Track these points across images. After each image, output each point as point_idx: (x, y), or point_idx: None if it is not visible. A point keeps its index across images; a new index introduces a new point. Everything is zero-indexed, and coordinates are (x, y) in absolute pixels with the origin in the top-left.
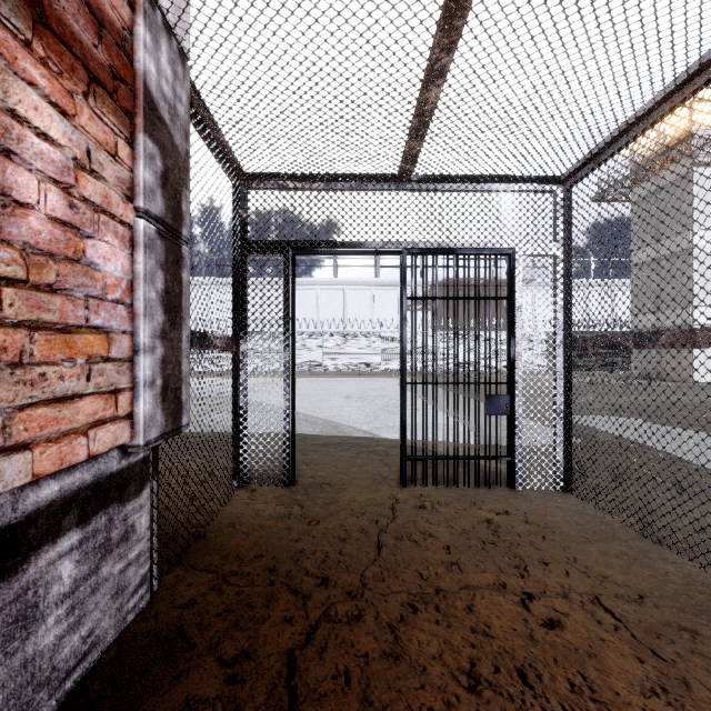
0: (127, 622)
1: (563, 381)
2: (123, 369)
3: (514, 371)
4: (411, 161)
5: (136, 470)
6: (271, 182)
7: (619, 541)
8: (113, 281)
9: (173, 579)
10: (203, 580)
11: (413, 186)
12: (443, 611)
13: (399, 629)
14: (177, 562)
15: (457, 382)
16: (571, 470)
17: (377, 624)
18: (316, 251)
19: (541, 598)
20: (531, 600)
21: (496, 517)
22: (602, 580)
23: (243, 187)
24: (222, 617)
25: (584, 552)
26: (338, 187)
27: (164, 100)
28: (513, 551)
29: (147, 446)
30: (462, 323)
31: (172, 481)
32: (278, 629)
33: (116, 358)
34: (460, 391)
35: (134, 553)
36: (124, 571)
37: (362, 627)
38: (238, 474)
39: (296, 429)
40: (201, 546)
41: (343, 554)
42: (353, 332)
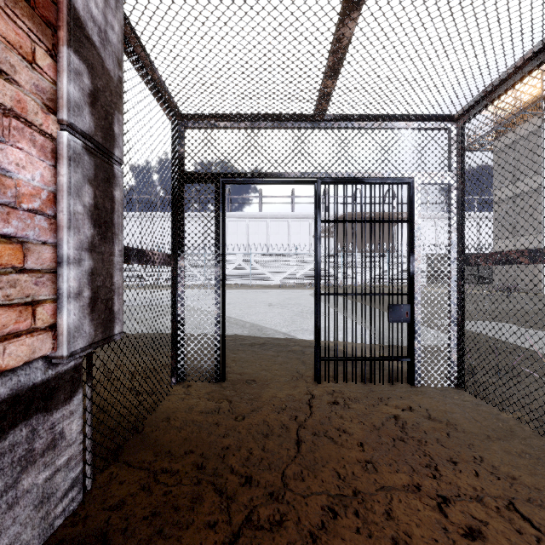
0: (54, 528)
1: (457, 292)
2: (44, 280)
3: (414, 284)
4: (325, 100)
5: (65, 378)
6: (204, 122)
7: (518, 439)
8: (30, 190)
9: (108, 476)
10: (135, 478)
11: (326, 124)
12: (363, 517)
13: (320, 538)
14: (113, 458)
15: (364, 293)
16: (464, 370)
17: (298, 532)
18: (242, 181)
19: (456, 502)
20: (447, 505)
21: (401, 413)
22: (512, 482)
23: (181, 126)
24: (148, 521)
25: (489, 451)
26: (261, 125)
27: (93, 22)
28: (422, 449)
29: (71, 356)
30: (359, 247)
31: (121, 377)
32: (201, 536)
33: (33, 269)
34: (359, 300)
35: (64, 459)
36: (51, 478)
37: (284, 535)
38: (176, 372)
39: (228, 331)
40: (138, 441)
41: (266, 451)
42: (275, 254)
